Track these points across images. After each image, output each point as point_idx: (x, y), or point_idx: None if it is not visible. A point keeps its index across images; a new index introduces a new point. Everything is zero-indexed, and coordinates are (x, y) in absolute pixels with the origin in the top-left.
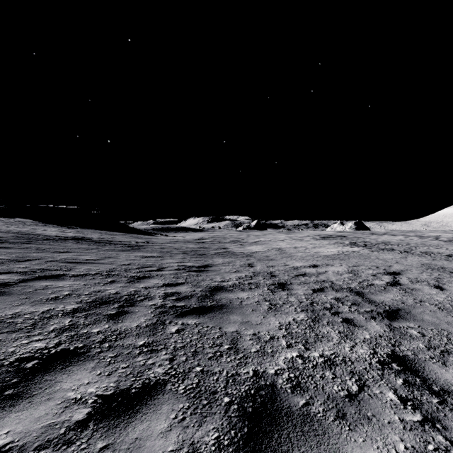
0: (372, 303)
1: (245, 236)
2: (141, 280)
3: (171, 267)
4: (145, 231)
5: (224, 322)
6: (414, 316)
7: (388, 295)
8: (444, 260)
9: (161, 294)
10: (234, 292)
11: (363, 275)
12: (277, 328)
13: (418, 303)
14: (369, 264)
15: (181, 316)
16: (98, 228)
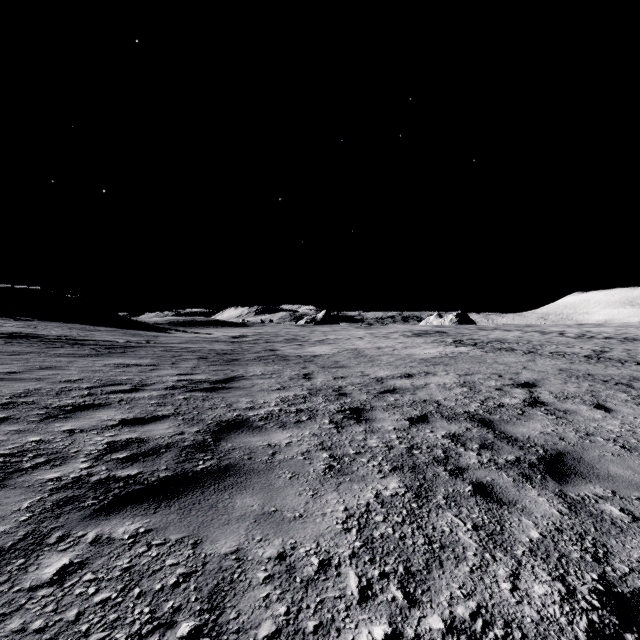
0: (513, 442)
1: (308, 332)
2: (74, 414)
3: (161, 384)
4: (155, 325)
5: (214, 520)
6: (593, 468)
7: (532, 424)
8: (586, 363)
9: (96, 447)
10: (265, 432)
11: (483, 389)
12: (340, 528)
13: (586, 438)
14: (488, 371)
15: (107, 512)
16: (73, 321)
